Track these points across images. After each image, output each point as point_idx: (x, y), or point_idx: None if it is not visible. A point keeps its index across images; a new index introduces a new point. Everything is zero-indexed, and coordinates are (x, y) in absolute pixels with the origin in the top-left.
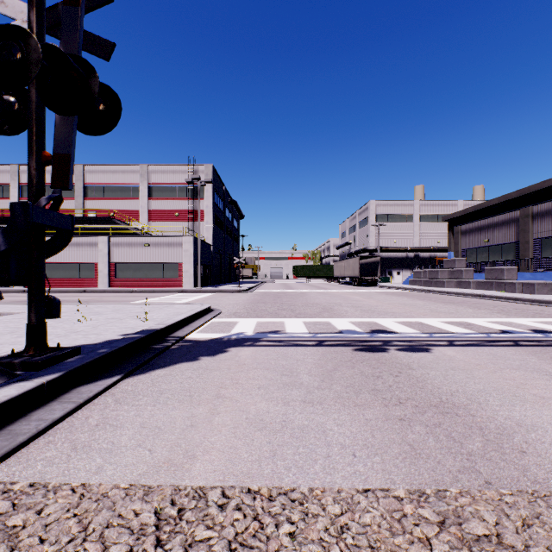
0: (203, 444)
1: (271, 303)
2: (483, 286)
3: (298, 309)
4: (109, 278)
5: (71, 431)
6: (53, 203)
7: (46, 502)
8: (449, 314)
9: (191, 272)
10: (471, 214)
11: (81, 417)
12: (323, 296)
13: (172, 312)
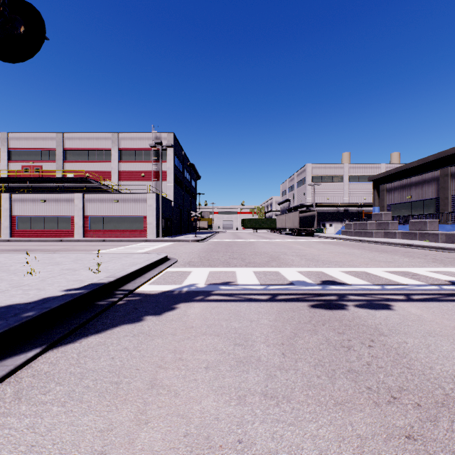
0: None
1: (223, 252)
2: (407, 236)
3: (248, 258)
4: (83, 229)
5: None
6: None
7: None
8: (389, 263)
9: (154, 224)
10: (393, 175)
11: None
12: (269, 245)
13: (129, 262)
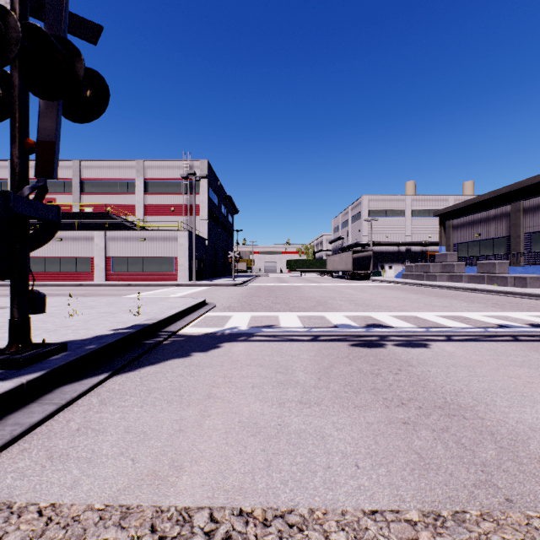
0: (191, 452)
1: (265, 296)
2: (475, 280)
3: (292, 302)
4: (105, 272)
5: (49, 437)
6: (37, 193)
7: (6, 528)
8: (444, 308)
9: (186, 266)
10: (462, 209)
11: (62, 421)
12: (317, 289)
13: (166, 306)
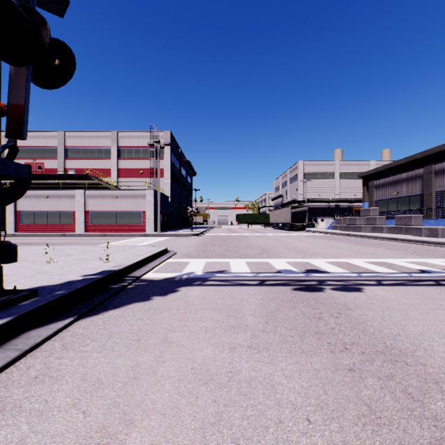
0: (143, 404)
1: (218, 245)
2: (394, 231)
3: (241, 250)
4: (84, 224)
5: (6, 386)
6: (8, 153)
7: None
8: (371, 255)
9: (152, 219)
10: (382, 172)
11: (22, 367)
12: (262, 239)
13: (133, 254)
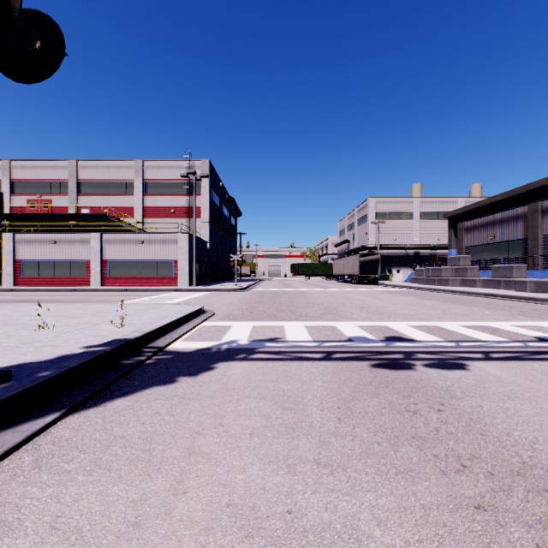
0: None
1: (269, 303)
2: (490, 285)
3: (299, 310)
4: (101, 276)
5: None
6: None
7: None
8: (466, 316)
9: (186, 270)
10: (473, 211)
11: None
12: (324, 295)
13: (157, 315)
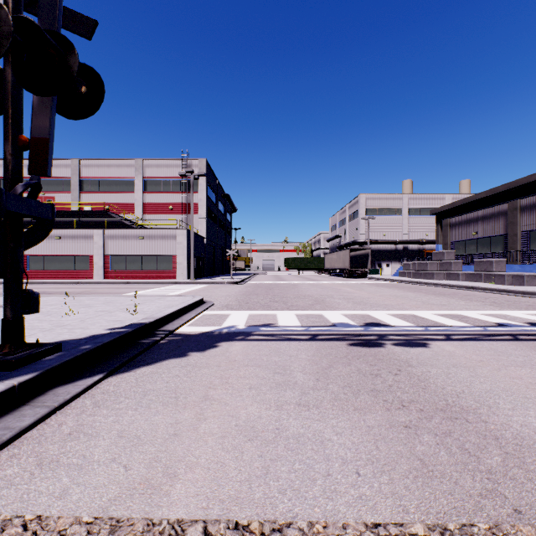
0: (186, 459)
1: (263, 295)
2: (472, 278)
3: (290, 301)
4: (103, 270)
5: (39, 442)
6: (30, 191)
7: None
8: (442, 306)
9: (184, 264)
10: (459, 207)
11: (54, 424)
12: (315, 288)
13: (164, 305)
